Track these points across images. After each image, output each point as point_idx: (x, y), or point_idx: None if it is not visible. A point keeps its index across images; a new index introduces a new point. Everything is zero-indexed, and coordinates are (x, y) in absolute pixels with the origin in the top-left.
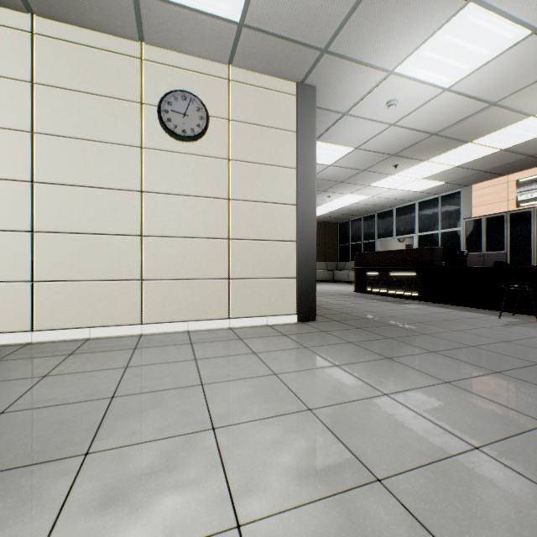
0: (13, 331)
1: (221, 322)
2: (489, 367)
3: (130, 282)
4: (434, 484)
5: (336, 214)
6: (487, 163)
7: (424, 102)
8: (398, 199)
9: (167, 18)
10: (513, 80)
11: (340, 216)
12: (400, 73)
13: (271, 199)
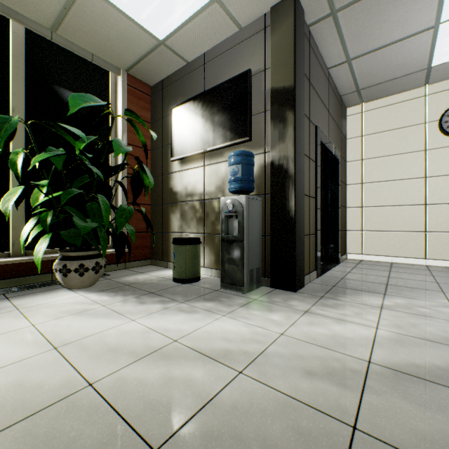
0: (353, 253)
1: None
2: None
3: (416, 233)
4: None
5: None
6: None
7: None
8: None
9: None
10: None
11: None
12: None
13: None
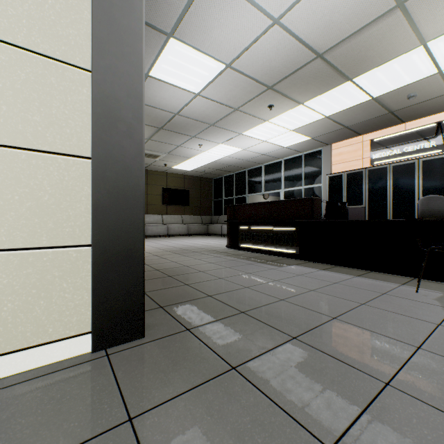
0: None
1: None
2: None
3: None
4: None
5: (210, 168)
6: (354, 116)
7: None
8: (268, 155)
9: None
10: None
11: (214, 171)
12: None
13: (2, 30)
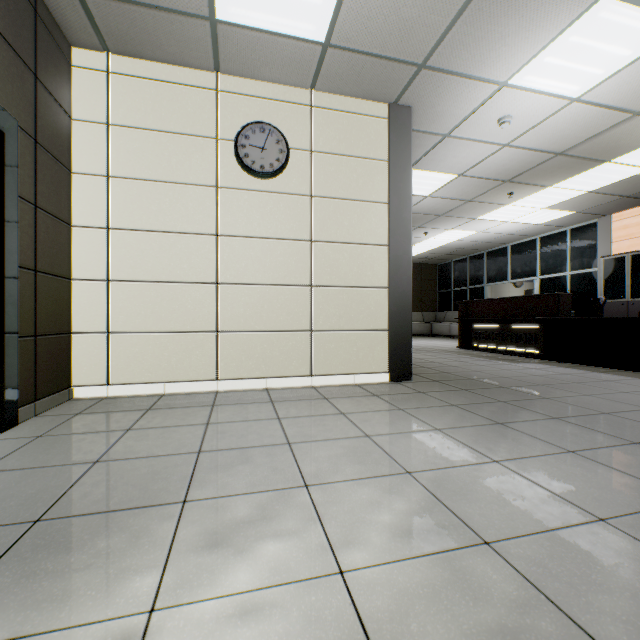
0: (90, 385)
1: (302, 380)
2: (626, 437)
3: (205, 334)
4: (549, 551)
5: (434, 254)
6: (632, 186)
7: (547, 117)
8: (514, 234)
9: (245, 44)
10: None
11: (439, 256)
12: (515, 84)
13: (359, 239)
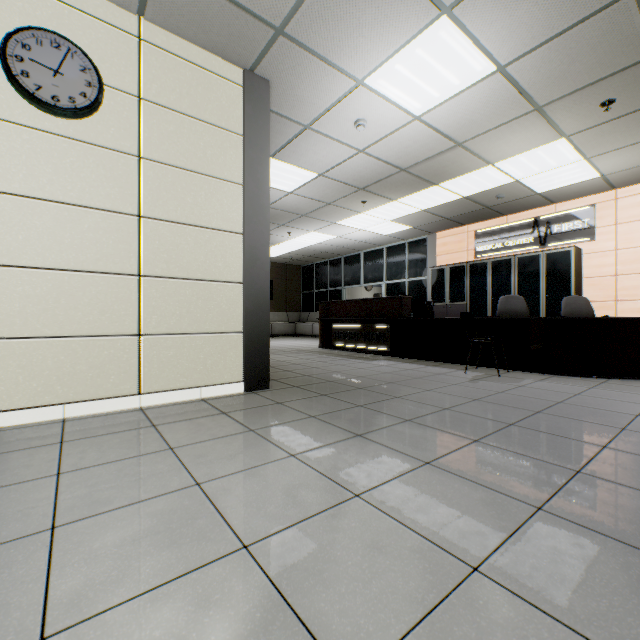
0: None
1: (125, 401)
2: (467, 434)
3: None
4: None
5: (298, 255)
6: (451, 210)
7: (395, 129)
8: (367, 242)
9: None
10: (478, 121)
11: (303, 257)
12: (370, 86)
13: (207, 222)
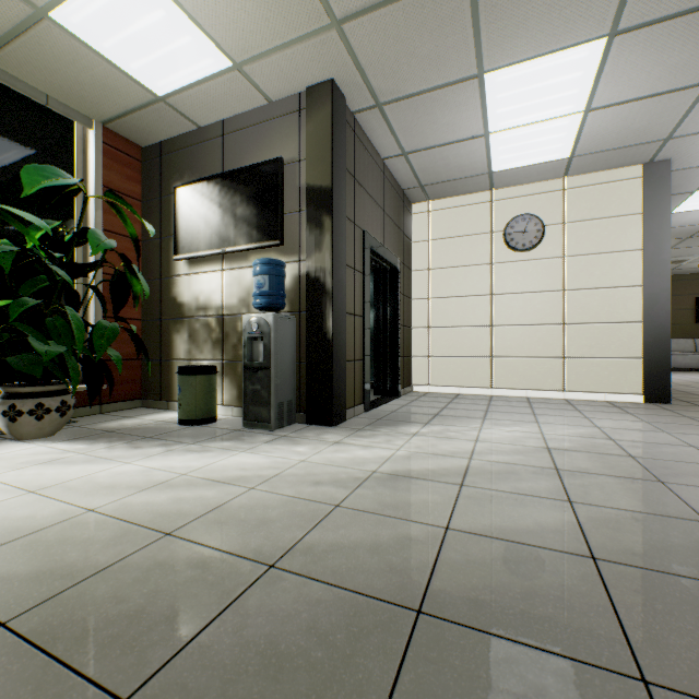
0: (420, 385)
1: (555, 393)
2: None
3: (483, 358)
4: (640, 444)
5: None
6: None
7: None
8: None
9: (510, 175)
10: None
11: None
12: None
13: (609, 284)
